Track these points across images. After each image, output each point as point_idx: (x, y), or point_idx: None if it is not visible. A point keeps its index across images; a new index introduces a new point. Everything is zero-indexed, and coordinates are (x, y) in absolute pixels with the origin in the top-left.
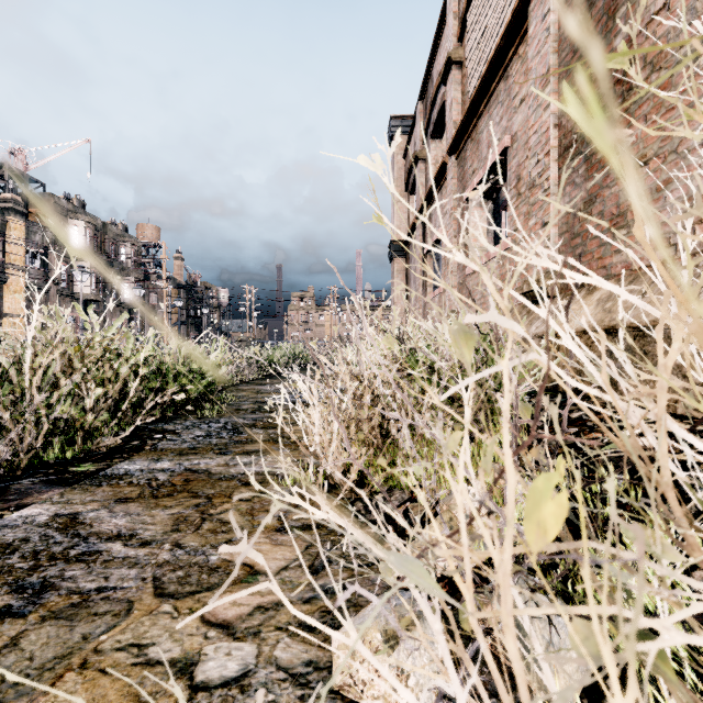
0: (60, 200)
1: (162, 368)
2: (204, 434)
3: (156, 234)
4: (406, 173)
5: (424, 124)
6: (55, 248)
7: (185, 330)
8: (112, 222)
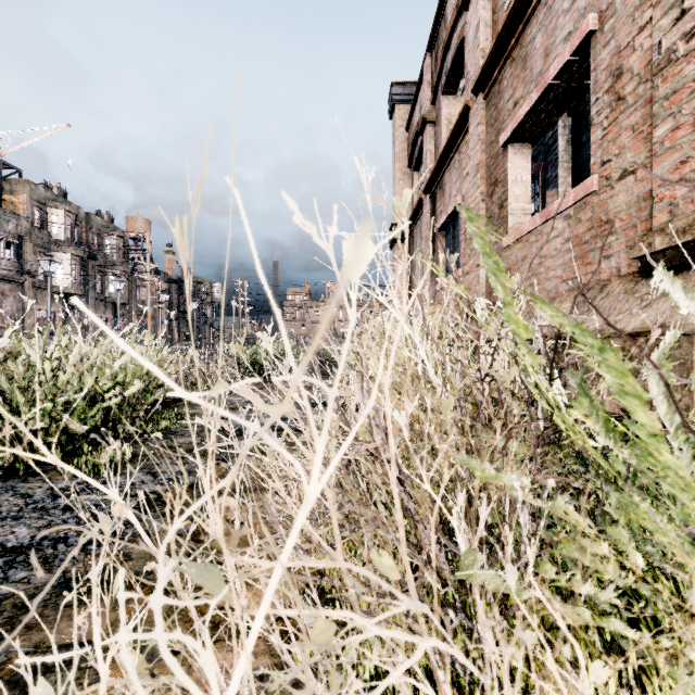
0: (37, 187)
1: (22, 384)
2: (24, 542)
3: (146, 227)
4: (410, 145)
5: (433, 79)
6: (31, 238)
7: (176, 325)
8: (97, 213)
